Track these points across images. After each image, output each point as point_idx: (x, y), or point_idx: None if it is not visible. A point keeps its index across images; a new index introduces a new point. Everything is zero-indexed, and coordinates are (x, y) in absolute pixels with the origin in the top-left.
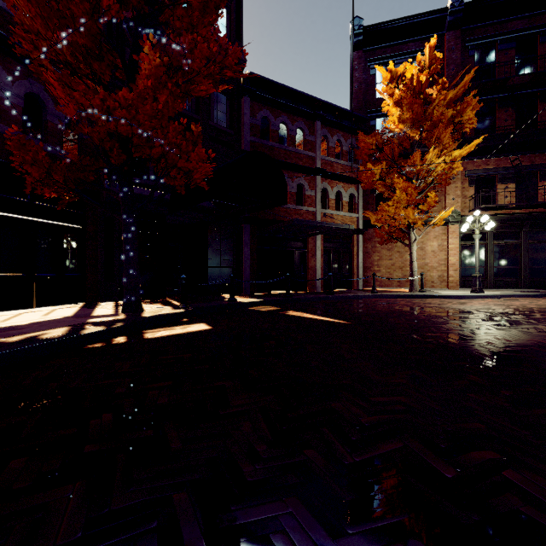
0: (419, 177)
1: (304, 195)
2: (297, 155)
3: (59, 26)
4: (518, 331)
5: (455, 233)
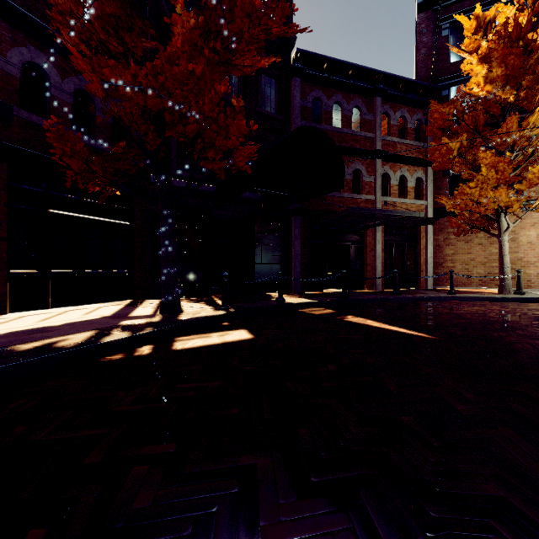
0: (514, 149)
1: (361, 182)
2: (353, 137)
3: None
4: None
5: None
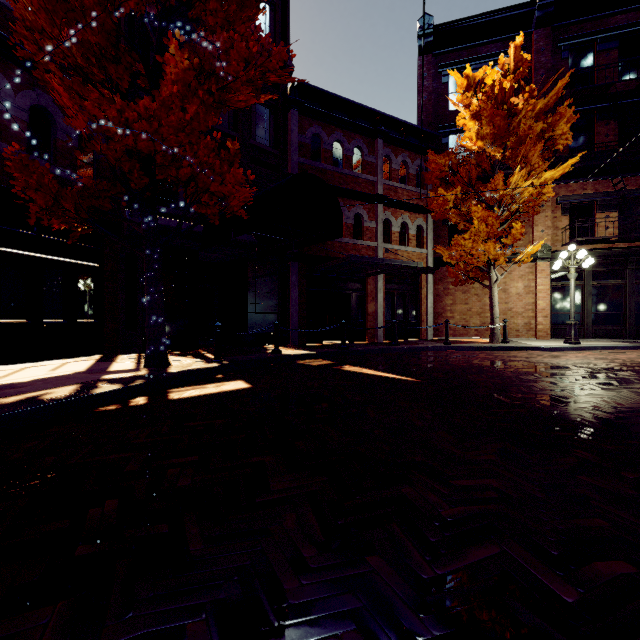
0: (501, 205)
1: (362, 227)
2: (354, 180)
3: (67, 22)
4: (630, 392)
5: (545, 272)
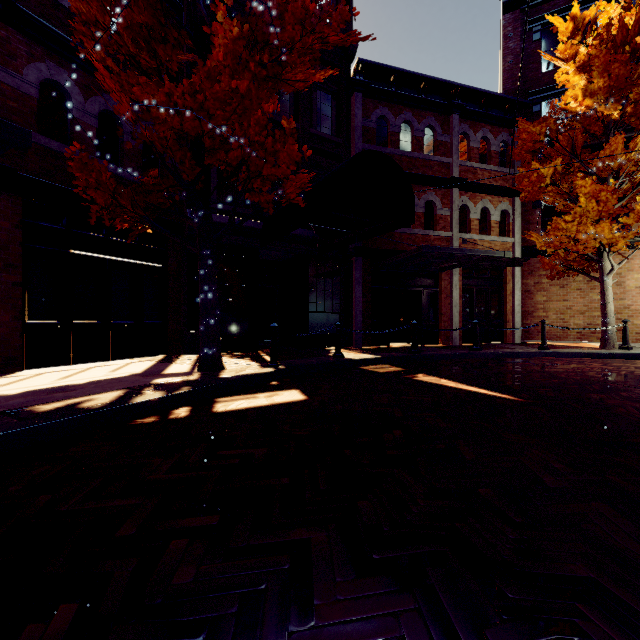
0: (620, 175)
1: (434, 216)
2: (425, 163)
3: (115, 4)
4: None
5: None
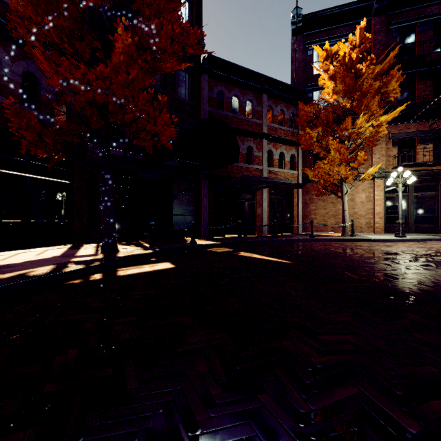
0: (350, 139)
1: (252, 156)
2: (247, 122)
3: (46, 12)
4: None
5: (381, 186)
